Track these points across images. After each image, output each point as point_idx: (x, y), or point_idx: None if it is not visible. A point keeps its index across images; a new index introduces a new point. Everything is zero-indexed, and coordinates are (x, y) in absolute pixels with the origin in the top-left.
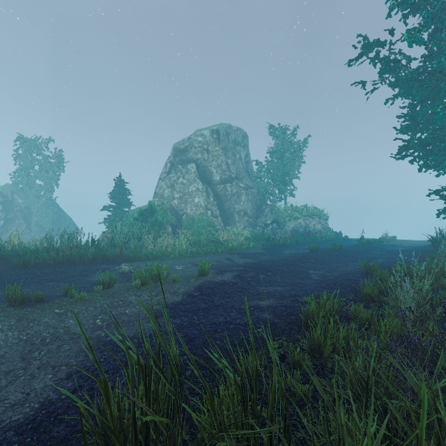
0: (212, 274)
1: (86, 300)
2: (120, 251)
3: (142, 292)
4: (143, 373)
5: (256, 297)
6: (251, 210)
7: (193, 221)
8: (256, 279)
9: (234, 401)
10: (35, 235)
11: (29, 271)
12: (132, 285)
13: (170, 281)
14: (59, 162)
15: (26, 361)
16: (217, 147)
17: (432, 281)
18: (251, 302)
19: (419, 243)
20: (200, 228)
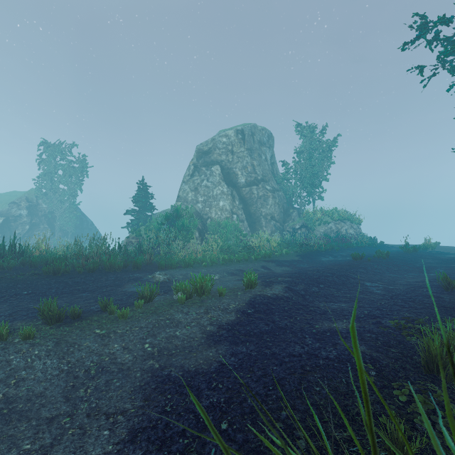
0: (259, 286)
1: (127, 318)
2: (150, 258)
3: (188, 308)
4: None
5: (324, 317)
6: (278, 214)
7: (219, 225)
8: (310, 292)
9: None
10: (58, 240)
11: (60, 280)
12: (174, 298)
13: (215, 295)
14: (82, 166)
15: (70, 402)
16: (242, 148)
17: None
18: (322, 324)
19: None
20: (227, 233)
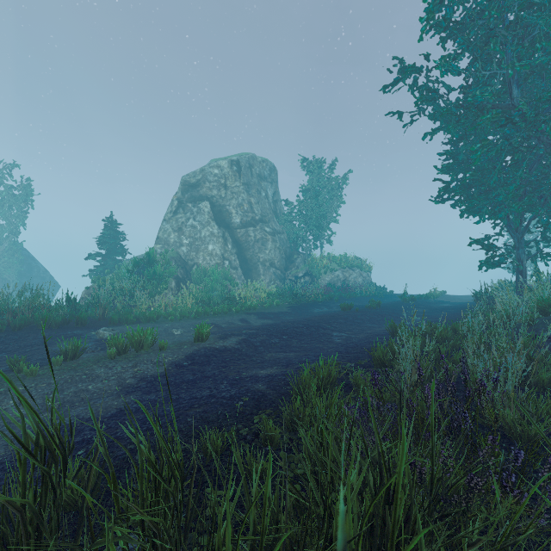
0: (214, 339)
1: (38, 375)
2: (104, 313)
3: (116, 363)
4: (41, 455)
5: (258, 366)
6: (279, 260)
7: (205, 273)
8: (267, 343)
9: (170, 483)
10: None
11: None
12: (107, 354)
13: (157, 349)
14: (29, 195)
15: None
16: (238, 182)
17: (454, 341)
18: (250, 372)
19: (470, 299)
20: (213, 283)
